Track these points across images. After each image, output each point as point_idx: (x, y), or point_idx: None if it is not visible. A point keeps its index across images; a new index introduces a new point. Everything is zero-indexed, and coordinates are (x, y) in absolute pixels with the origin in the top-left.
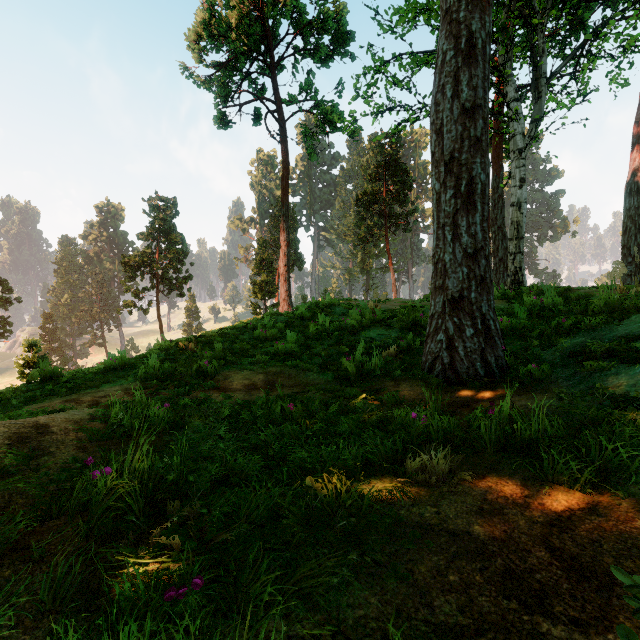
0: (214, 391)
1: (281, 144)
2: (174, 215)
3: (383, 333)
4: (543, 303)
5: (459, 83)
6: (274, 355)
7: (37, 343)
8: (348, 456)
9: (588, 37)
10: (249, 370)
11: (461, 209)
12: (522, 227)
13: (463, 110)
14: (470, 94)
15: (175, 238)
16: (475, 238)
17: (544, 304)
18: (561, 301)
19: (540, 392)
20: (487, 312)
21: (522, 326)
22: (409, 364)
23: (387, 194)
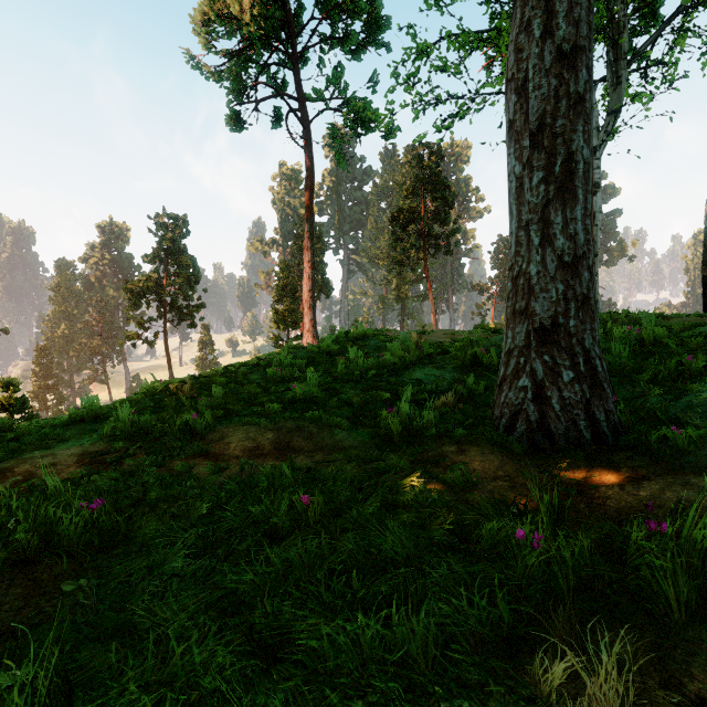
0: (200, 460)
1: (305, 148)
2: (184, 235)
3: (433, 373)
4: (641, 334)
5: (553, 15)
6: (290, 403)
7: (15, 382)
8: (409, 632)
9: (685, 2)
10: (254, 426)
11: (555, 199)
12: (596, 242)
13: (559, 54)
14: (569, 30)
15: (185, 261)
16: (575, 240)
17: (642, 336)
18: (665, 332)
19: (693, 472)
20: (591, 347)
21: (623, 365)
22: (474, 418)
23: (426, 212)
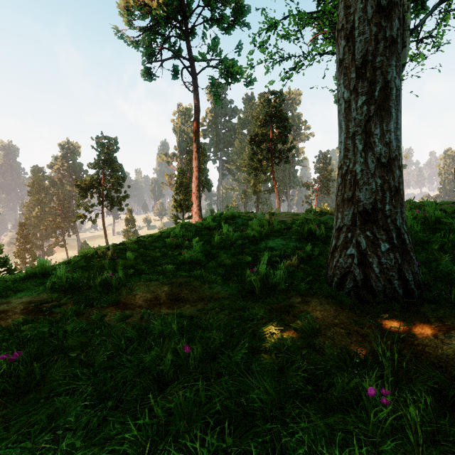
0: (112, 308)
1: (193, 92)
2: (115, 150)
3: (281, 243)
4: (425, 216)
5: None
6: (181, 264)
7: None
8: None
9: None
10: (154, 281)
11: (374, 116)
12: None
13: (378, 8)
14: None
15: (116, 167)
16: (389, 147)
17: (426, 217)
18: (442, 214)
19: None
20: (401, 225)
21: (417, 238)
22: (312, 276)
23: (273, 135)
